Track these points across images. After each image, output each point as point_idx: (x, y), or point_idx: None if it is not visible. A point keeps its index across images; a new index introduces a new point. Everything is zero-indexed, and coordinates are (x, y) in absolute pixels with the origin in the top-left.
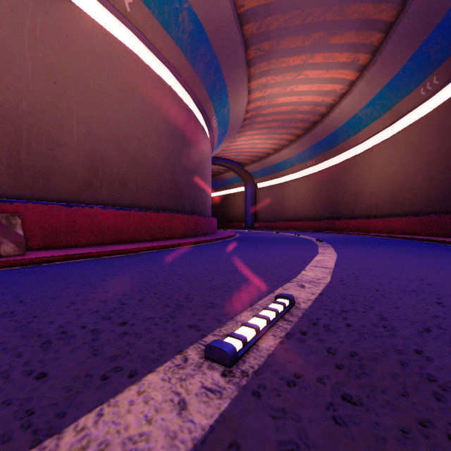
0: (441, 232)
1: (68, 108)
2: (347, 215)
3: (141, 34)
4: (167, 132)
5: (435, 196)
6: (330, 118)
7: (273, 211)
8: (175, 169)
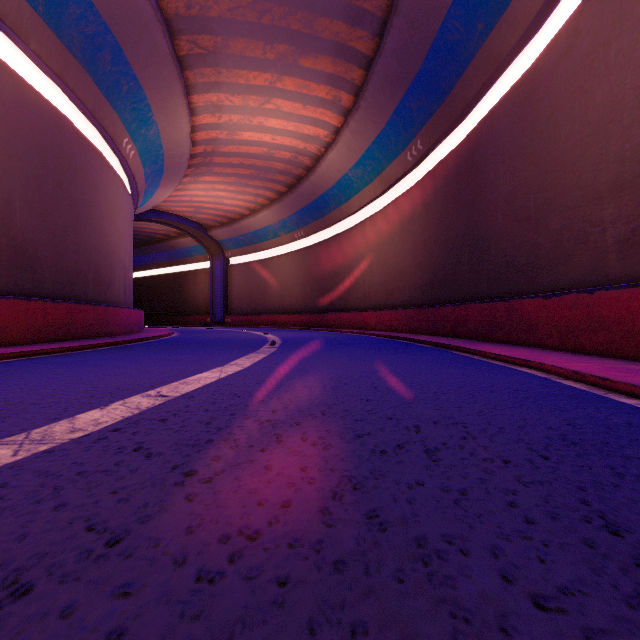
0: (424, 328)
1: None
2: (340, 307)
3: None
4: None
5: (421, 286)
6: (317, 174)
7: (252, 300)
8: (13, 215)
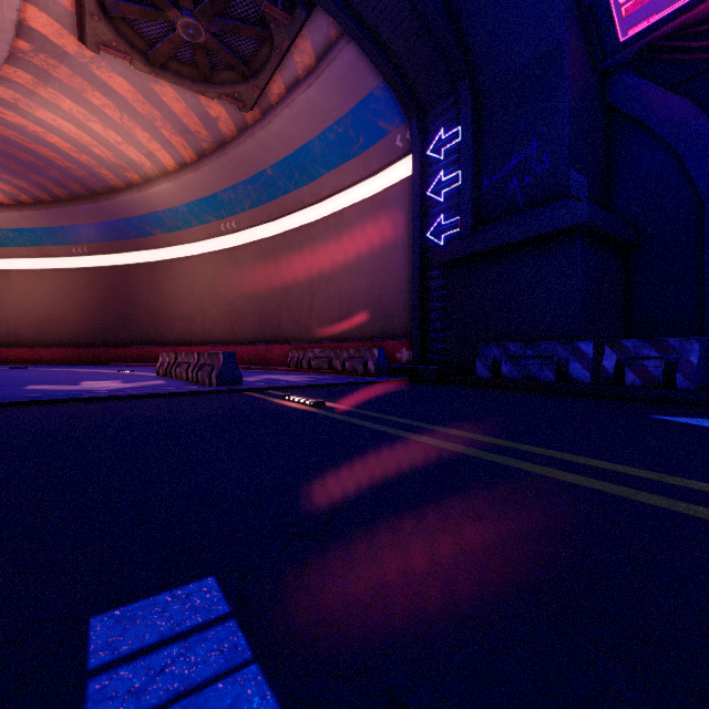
0: (91, 359)
1: None
2: None
3: None
4: None
5: (83, 333)
6: None
7: None
8: None
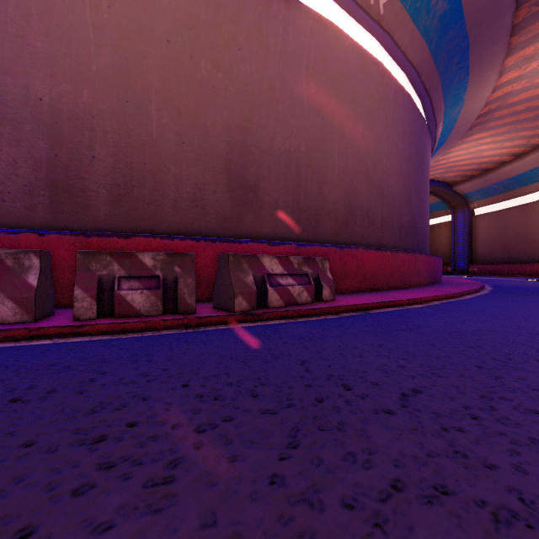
0: None
1: (331, 141)
2: None
3: (388, 37)
4: (405, 152)
5: None
6: None
7: (507, 248)
8: (411, 198)
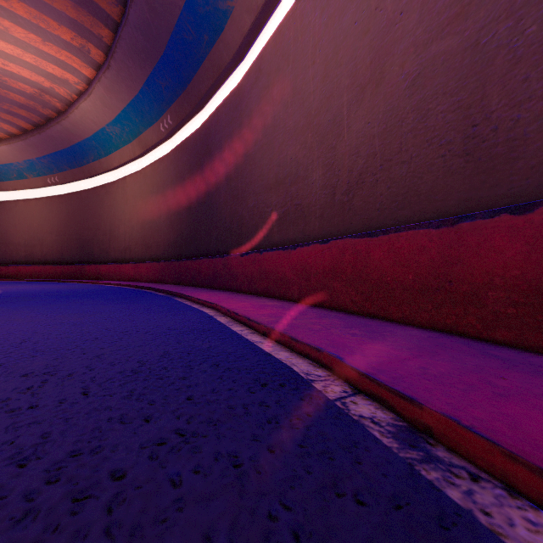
0: (173, 279)
1: None
2: (101, 259)
3: None
4: None
5: (173, 242)
6: (70, 120)
7: None
8: None
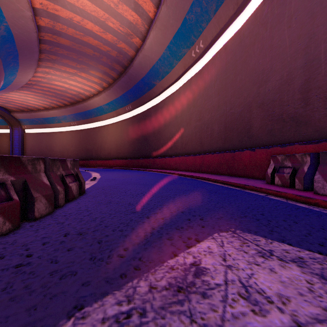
0: (132, 166)
1: None
2: (96, 158)
3: None
4: None
5: (131, 152)
6: (88, 103)
7: (42, 153)
8: None
